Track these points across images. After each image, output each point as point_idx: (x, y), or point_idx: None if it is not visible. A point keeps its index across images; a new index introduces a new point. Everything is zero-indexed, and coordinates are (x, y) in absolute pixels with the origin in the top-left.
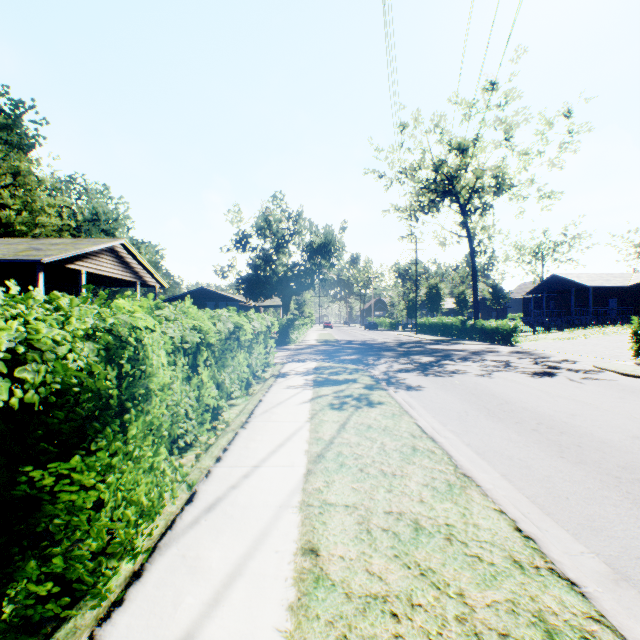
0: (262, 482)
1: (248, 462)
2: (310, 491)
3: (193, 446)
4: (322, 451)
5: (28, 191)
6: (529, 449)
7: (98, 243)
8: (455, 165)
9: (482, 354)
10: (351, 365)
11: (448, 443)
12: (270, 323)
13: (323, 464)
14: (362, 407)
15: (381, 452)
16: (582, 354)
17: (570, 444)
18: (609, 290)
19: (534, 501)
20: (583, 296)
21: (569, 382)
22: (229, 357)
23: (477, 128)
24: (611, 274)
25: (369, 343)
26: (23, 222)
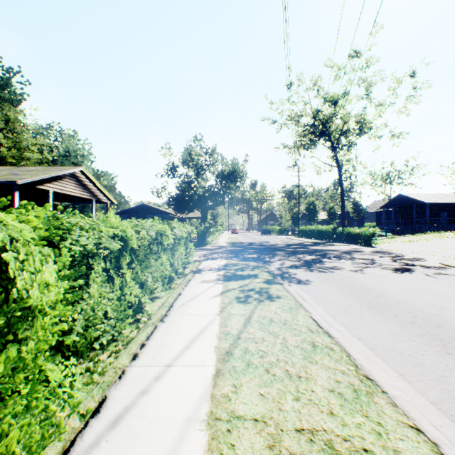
0: (172, 386)
1: (161, 360)
2: (218, 399)
3: (116, 340)
4: (230, 347)
5: (16, 134)
6: (416, 344)
7: (62, 170)
8: (328, 113)
9: (351, 253)
10: (253, 262)
11: (341, 337)
12: (190, 230)
13: (231, 363)
14: (263, 300)
15: (284, 349)
16: (427, 253)
17: (451, 338)
18: (441, 205)
19: (442, 409)
20: (421, 210)
21: (426, 277)
22: (153, 259)
23: (345, 86)
24: (442, 194)
25: (265, 244)
26: (13, 156)
